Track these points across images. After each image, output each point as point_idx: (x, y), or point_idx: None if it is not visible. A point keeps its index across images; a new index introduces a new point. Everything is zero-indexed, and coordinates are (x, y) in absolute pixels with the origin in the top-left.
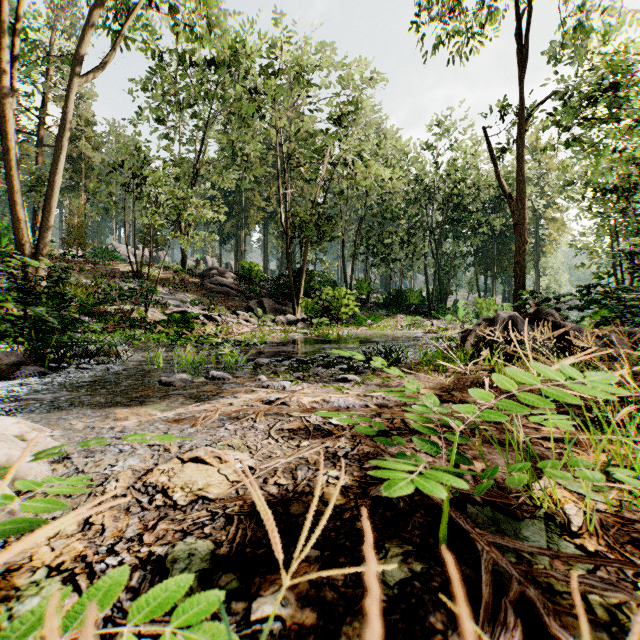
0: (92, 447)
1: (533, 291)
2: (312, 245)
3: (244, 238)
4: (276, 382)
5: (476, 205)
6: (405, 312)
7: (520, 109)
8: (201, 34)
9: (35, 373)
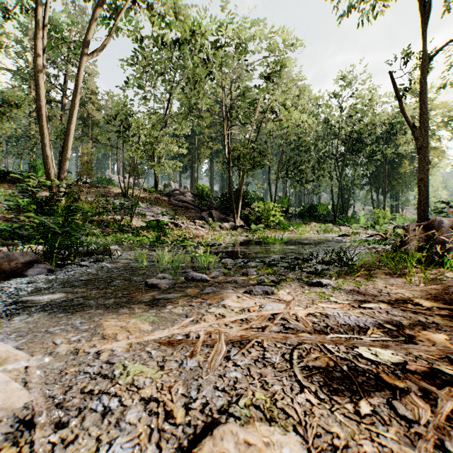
0: (69, 397)
1: (449, 201)
2: (247, 171)
3: (197, 168)
4: (258, 287)
5: (371, 138)
6: (316, 220)
7: (423, 54)
8: (169, 20)
9: (44, 270)
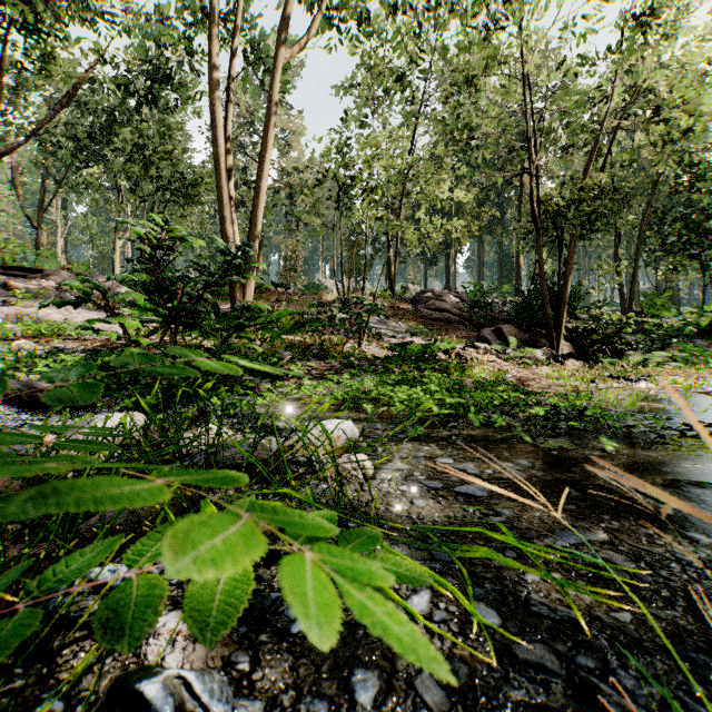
0: None
1: None
2: (582, 239)
3: (454, 257)
4: None
5: None
6: None
7: None
8: None
9: None
